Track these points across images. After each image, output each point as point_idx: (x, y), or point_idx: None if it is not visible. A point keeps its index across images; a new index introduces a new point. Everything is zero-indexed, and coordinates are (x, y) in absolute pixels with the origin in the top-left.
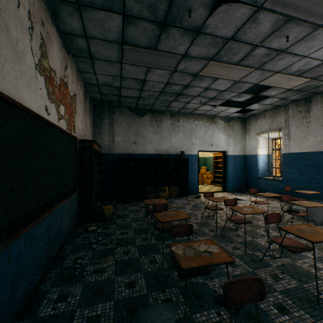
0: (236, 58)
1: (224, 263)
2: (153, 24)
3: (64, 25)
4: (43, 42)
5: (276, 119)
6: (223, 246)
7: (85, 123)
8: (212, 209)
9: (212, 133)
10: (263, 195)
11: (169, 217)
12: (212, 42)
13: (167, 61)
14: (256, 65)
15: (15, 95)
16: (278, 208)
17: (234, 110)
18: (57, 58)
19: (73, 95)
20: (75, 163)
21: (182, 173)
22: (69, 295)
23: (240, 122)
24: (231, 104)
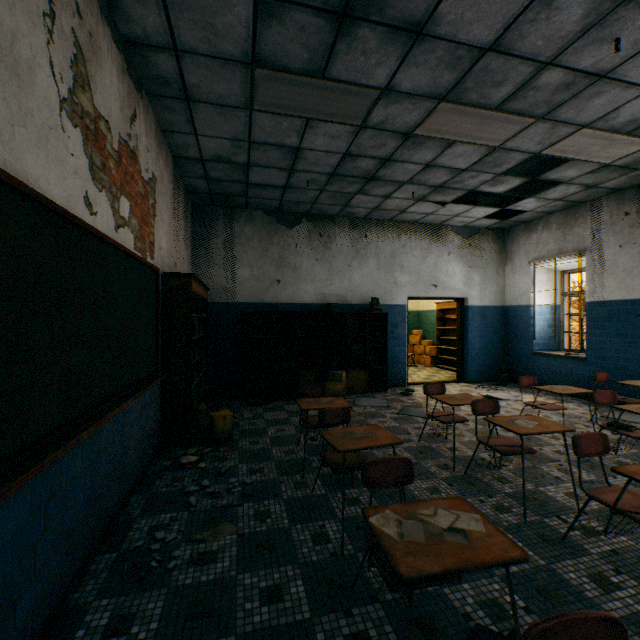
0: (499, 94)
1: (504, 563)
2: (321, 16)
3: (129, 23)
4: (79, 52)
5: (573, 230)
6: (473, 503)
7: (175, 240)
8: (443, 420)
9: (435, 262)
10: (553, 391)
11: (355, 440)
12: (447, 57)
13: (347, 104)
14: (540, 111)
15: (9, 162)
16: (581, 417)
17: (483, 213)
18: (114, 95)
19: (149, 178)
20: (154, 321)
21: (375, 344)
22: (136, 618)
23: (495, 238)
24: (477, 200)
